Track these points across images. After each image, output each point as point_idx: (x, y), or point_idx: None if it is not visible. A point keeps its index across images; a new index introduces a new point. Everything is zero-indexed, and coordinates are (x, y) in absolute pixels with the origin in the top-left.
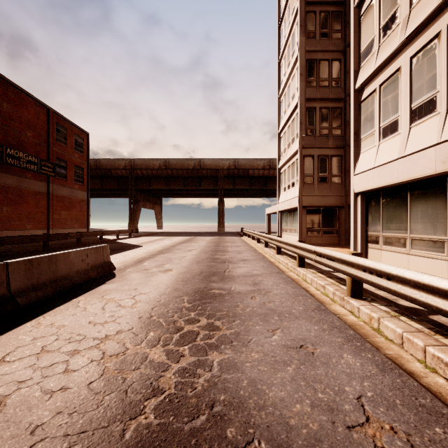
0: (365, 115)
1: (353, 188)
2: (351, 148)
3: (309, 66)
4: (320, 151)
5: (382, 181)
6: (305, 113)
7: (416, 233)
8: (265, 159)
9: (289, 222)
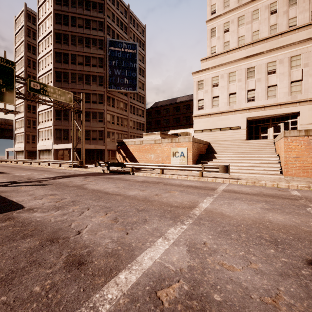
0: (39, 134)
1: (37, 148)
2: (37, 140)
3: (28, 106)
4: (32, 133)
5: (41, 148)
6: (27, 121)
7: (45, 157)
8: (2, 119)
9: (20, 155)
